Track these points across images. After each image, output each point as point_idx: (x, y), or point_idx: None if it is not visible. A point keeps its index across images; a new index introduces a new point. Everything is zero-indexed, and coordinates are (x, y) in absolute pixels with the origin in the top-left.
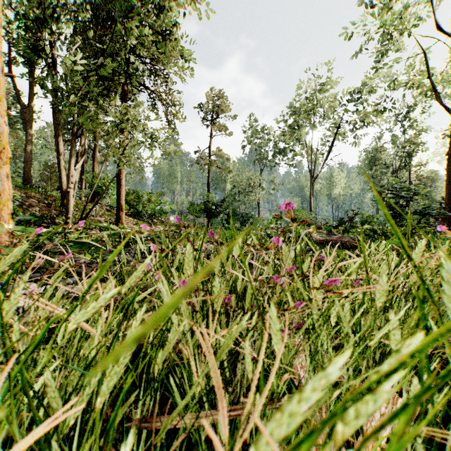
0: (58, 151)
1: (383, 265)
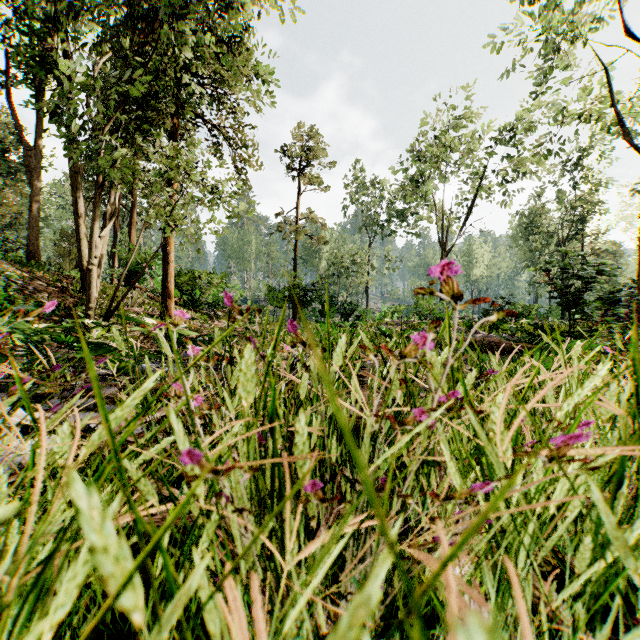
0: (76, 212)
1: (611, 385)
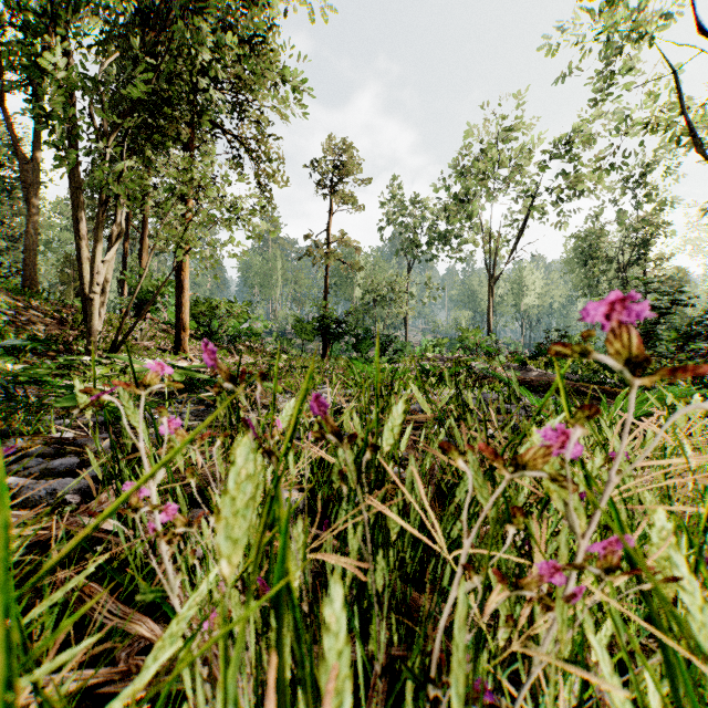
0: (77, 233)
1: None
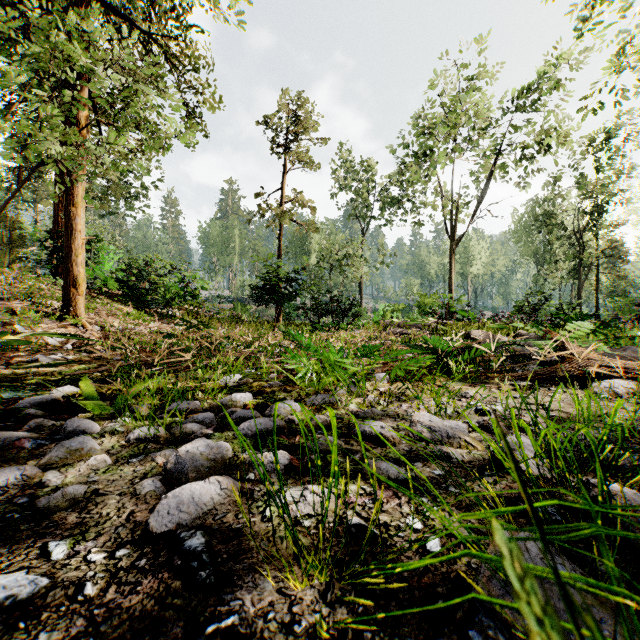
0: None
1: None
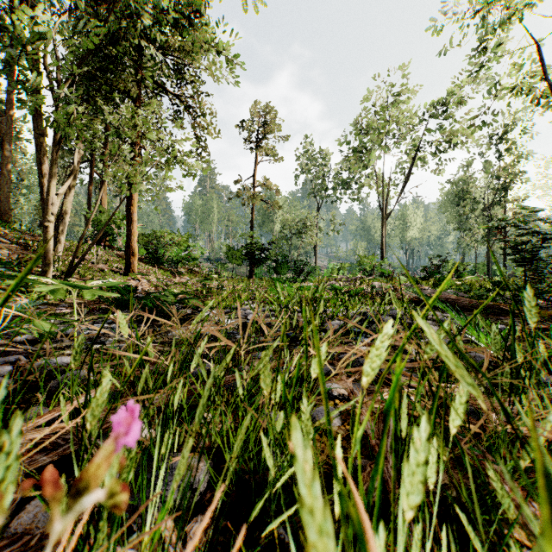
0: (40, 173)
1: None
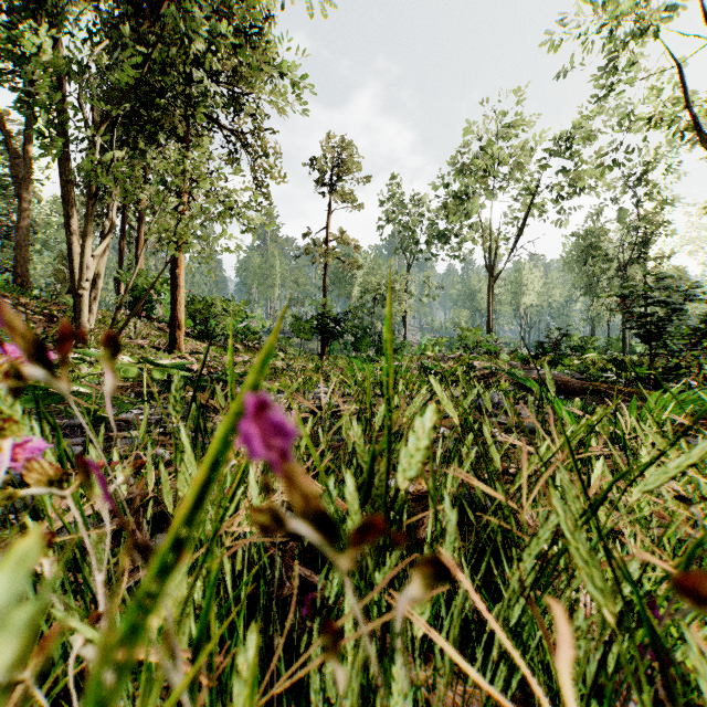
0: (68, 228)
1: None
